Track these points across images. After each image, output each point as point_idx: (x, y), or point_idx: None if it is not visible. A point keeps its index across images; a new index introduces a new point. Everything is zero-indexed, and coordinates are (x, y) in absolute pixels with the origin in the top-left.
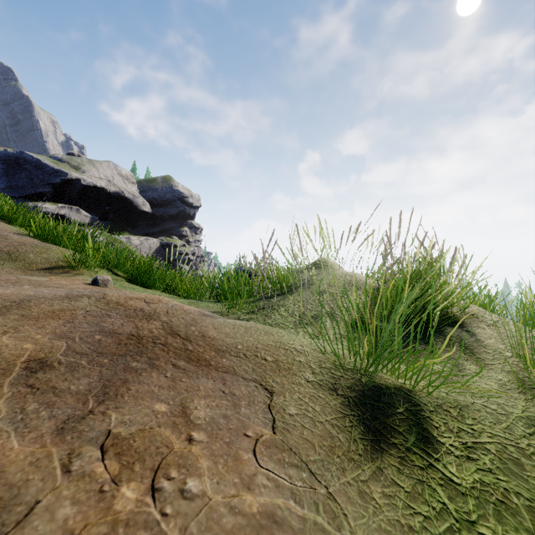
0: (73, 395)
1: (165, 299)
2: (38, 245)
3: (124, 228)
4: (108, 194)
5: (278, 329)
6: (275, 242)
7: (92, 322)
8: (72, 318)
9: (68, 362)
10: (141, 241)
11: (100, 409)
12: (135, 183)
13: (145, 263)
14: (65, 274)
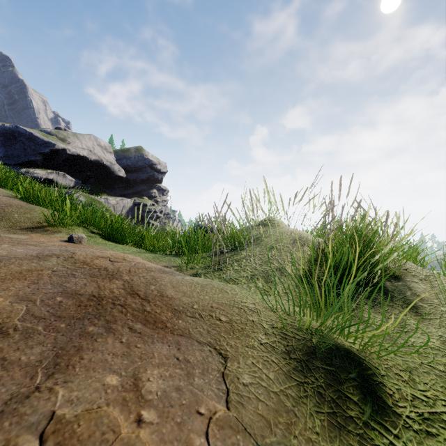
0: (21, 368)
1: (129, 257)
2: (22, 206)
3: (103, 190)
4: (89, 162)
5: (232, 286)
6: (229, 205)
7: (56, 282)
8: (37, 278)
9: (24, 328)
10: (117, 201)
11: (48, 384)
12: (112, 152)
13: (117, 222)
14: (45, 232)
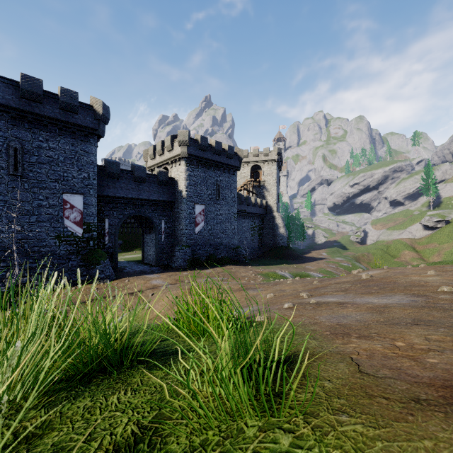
0: None
1: None
2: None
3: None
4: None
5: None
6: None
7: None
8: None
9: None
10: None
11: None
12: None
13: None
14: None
